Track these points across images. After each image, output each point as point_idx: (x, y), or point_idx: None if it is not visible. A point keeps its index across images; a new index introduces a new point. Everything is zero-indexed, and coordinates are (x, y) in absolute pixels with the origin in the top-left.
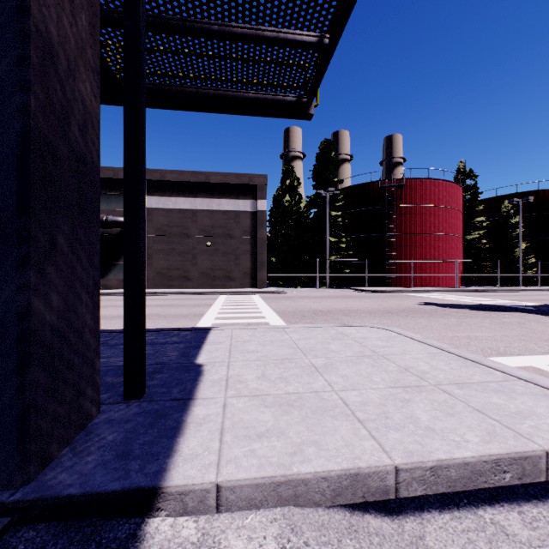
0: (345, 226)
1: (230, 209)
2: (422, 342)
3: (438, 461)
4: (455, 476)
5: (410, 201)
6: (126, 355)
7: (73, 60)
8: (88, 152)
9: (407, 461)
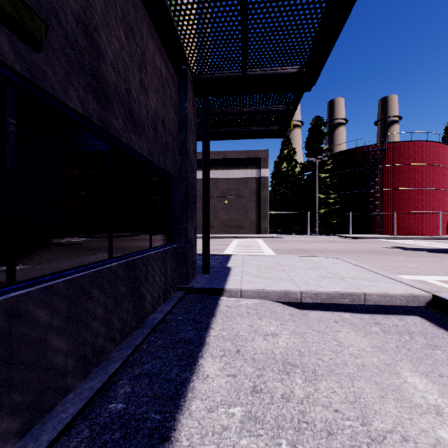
0: (333, 184)
1: (241, 177)
2: (354, 264)
3: (317, 291)
4: (324, 297)
5: (393, 161)
6: (203, 256)
7: (192, 154)
8: (194, 182)
9: (305, 290)
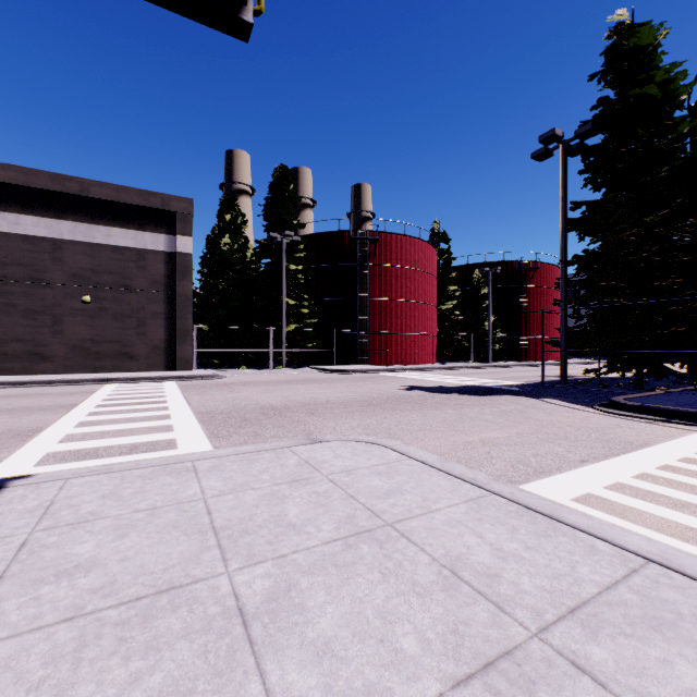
0: (307, 285)
1: (128, 245)
2: (444, 471)
3: None
4: None
5: (385, 260)
6: None
7: None
8: None
9: None
